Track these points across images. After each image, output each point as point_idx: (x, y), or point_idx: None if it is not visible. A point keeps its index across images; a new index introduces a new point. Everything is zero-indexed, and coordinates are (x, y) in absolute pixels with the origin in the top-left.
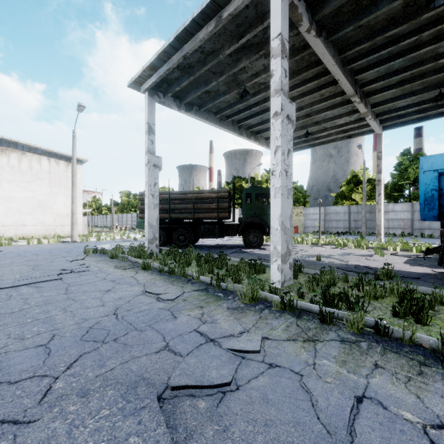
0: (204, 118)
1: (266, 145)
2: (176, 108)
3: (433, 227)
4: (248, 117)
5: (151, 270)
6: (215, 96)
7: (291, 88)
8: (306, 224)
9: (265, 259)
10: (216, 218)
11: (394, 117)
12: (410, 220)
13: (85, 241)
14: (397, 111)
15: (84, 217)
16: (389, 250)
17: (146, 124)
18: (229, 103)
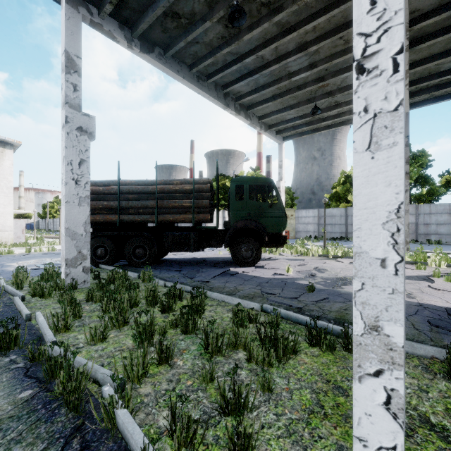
0: (173, 69)
1: (259, 126)
2: (124, 42)
3: (440, 232)
4: (238, 79)
5: (21, 347)
6: (188, 28)
7: (308, 19)
8: (297, 228)
9: (274, 294)
10: (192, 222)
11: (430, 88)
12: (414, 225)
13: (3, 255)
14: (440, 76)
15: (20, 220)
16: (430, 265)
17: (63, 54)
18: (212, 48)
